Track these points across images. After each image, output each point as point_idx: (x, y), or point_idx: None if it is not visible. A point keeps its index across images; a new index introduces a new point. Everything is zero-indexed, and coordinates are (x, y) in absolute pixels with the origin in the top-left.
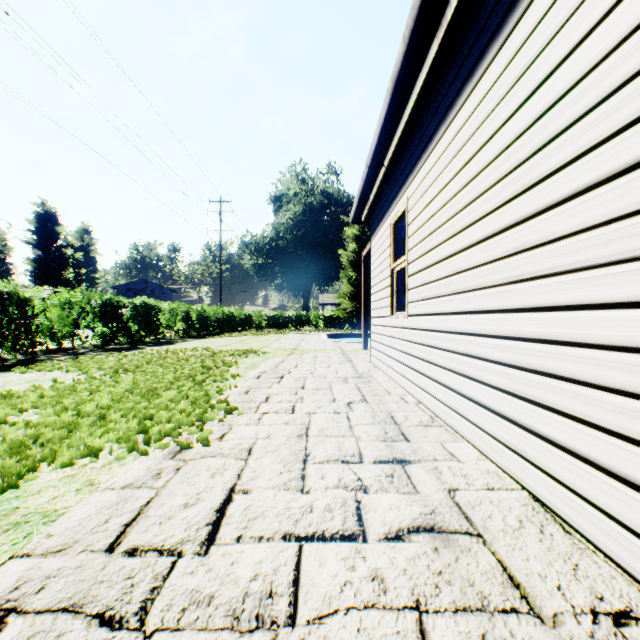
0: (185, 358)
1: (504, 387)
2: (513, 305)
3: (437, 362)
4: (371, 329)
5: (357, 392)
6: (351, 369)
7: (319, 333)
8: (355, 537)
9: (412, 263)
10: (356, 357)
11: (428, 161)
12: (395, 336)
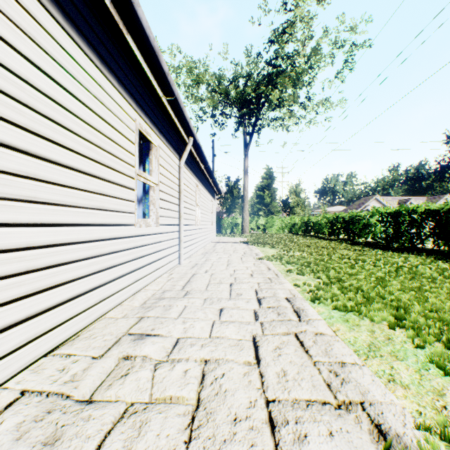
0: None
1: (13, 297)
2: (26, 220)
3: None
4: None
5: None
6: None
7: None
8: (183, 338)
9: None
10: None
11: None
12: None
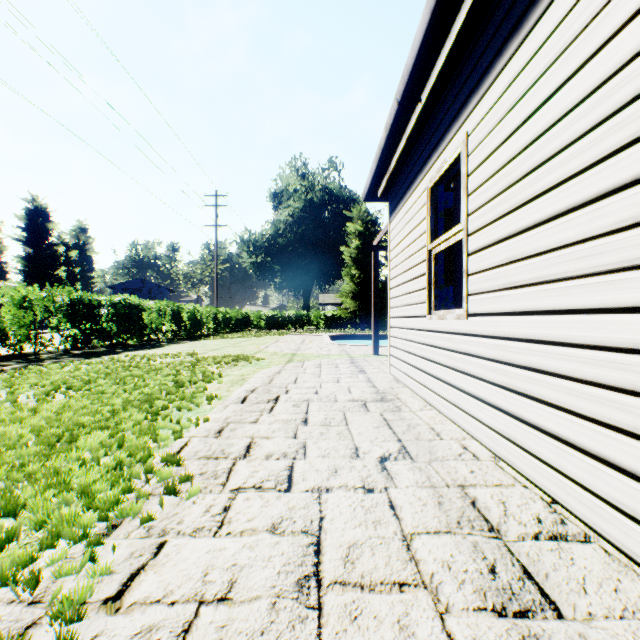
0: (158, 368)
1: None
2: None
3: (558, 402)
4: (390, 332)
5: (388, 432)
6: (367, 385)
7: (321, 334)
8: None
9: (478, 232)
10: (369, 366)
11: (526, 43)
12: (437, 344)
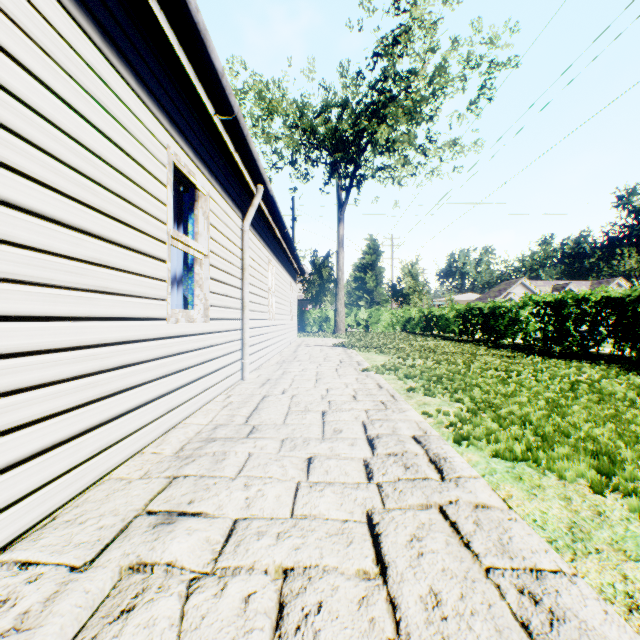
0: None
1: None
2: None
3: None
4: None
5: None
6: None
7: None
8: (245, 519)
9: None
10: None
11: None
12: None
